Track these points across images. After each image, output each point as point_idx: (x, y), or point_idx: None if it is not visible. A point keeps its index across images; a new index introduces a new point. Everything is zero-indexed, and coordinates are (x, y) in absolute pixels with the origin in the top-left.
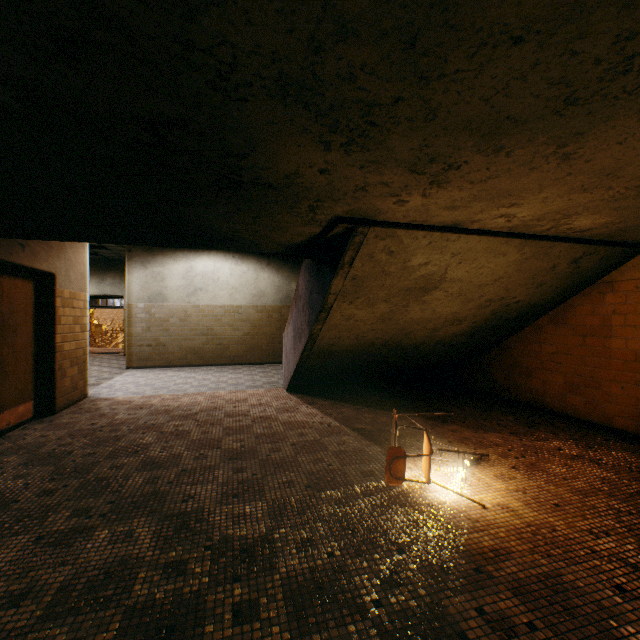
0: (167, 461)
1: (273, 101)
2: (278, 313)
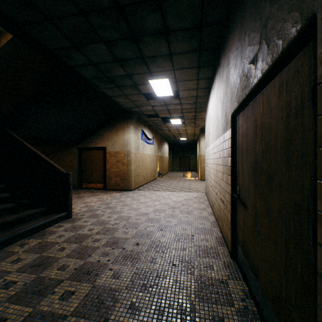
0: None
1: None
2: (222, 149)
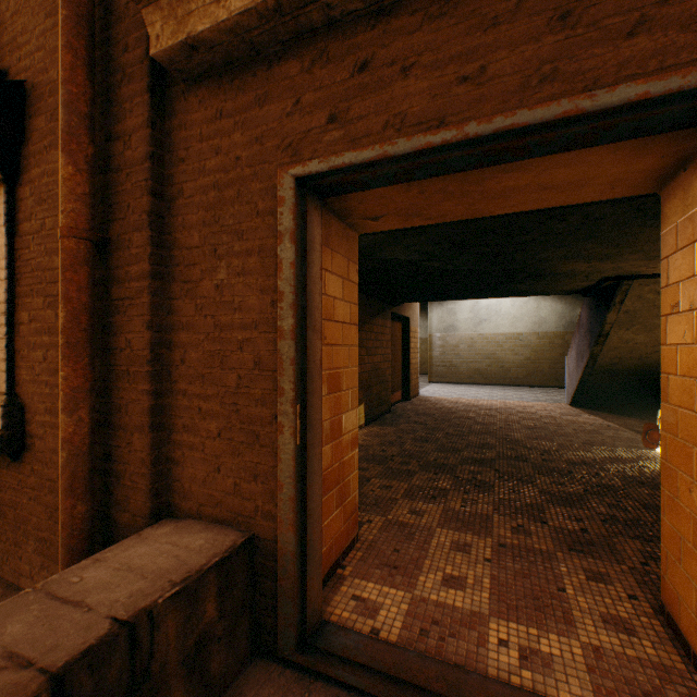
0: (488, 423)
1: (561, 260)
2: (560, 339)
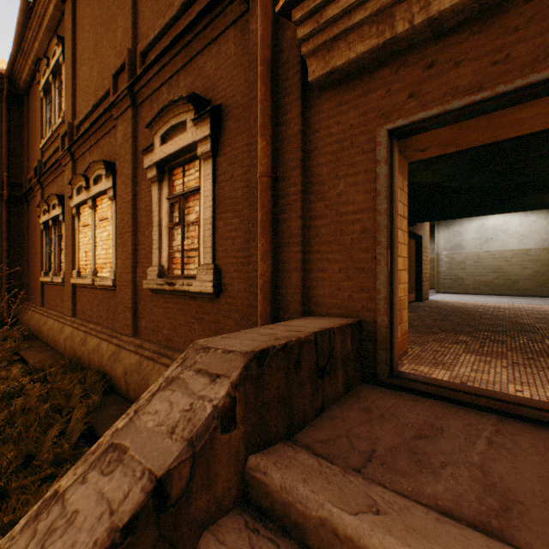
0: (497, 315)
1: None
2: None
